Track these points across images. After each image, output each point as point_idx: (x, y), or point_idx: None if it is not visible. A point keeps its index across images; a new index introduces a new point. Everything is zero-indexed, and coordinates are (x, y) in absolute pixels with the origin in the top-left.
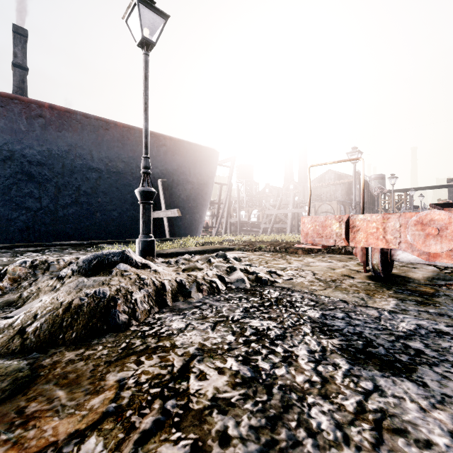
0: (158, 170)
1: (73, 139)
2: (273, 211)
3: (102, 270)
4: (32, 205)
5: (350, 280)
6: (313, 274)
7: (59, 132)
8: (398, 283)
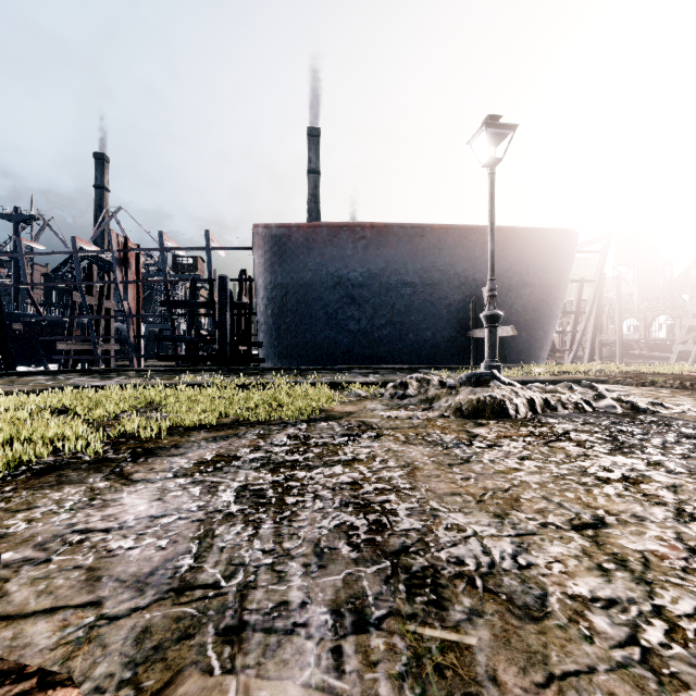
0: (482, 274)
1: (389, 254)
2: None
3: (480, 384)
4: (353, 328)
5: None
6: None
7: (377, 250)
8: None
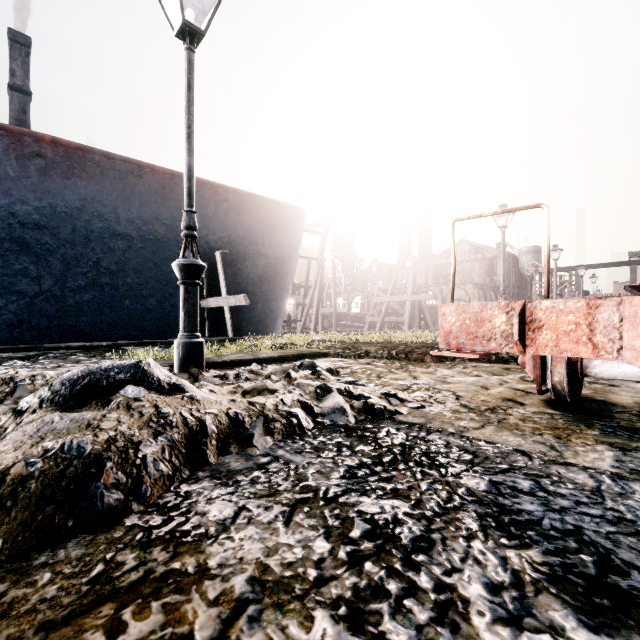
0: (217, 237)
1: (88, 190)
2: (384, 299)
3: (97, 397)
4: (28, 288)
5: (518, 409)
6: (456, 397)
7: (66, 180)
8: (599, 414)
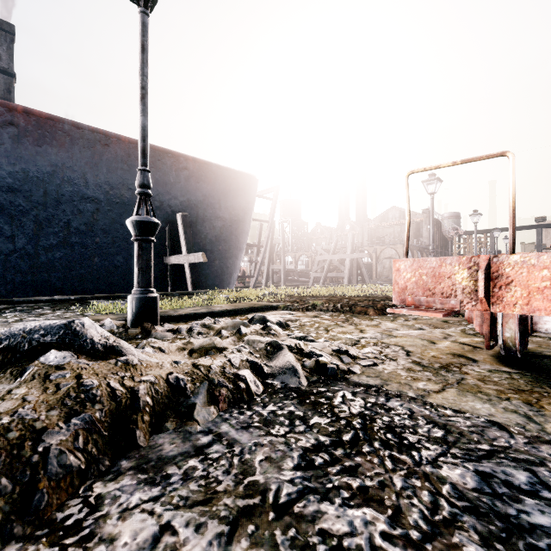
0: (178, 201)
1: (59, 156)
2: (327, 257)
3: (14, 364)
4: (2, 247)
5: (473, 366)
6: (406, 352)
7: (38, 147)
8: None
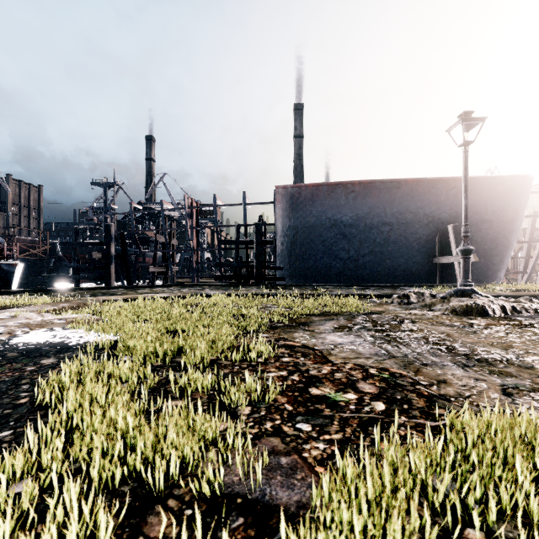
0: (447, 214)
1: (372, 202)
2: None
3: (464, 296)
4: (343, 256)
5: None
6: None
7: (363, 200)
8: None
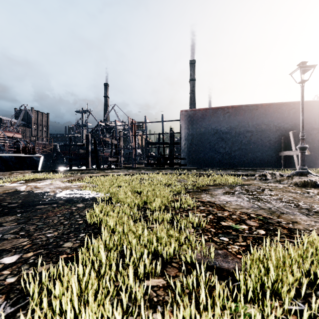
0: (288, 125)
1: (240, 118)
2: None
3: (302, 175)
4: (222, 151)
5: None
6: None
7: (234, 117)
8: None
